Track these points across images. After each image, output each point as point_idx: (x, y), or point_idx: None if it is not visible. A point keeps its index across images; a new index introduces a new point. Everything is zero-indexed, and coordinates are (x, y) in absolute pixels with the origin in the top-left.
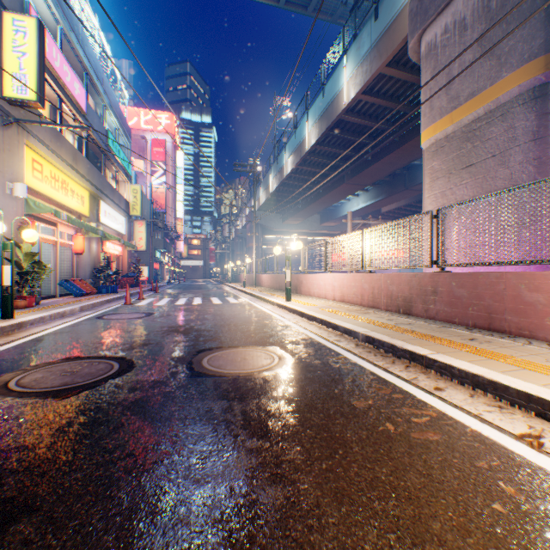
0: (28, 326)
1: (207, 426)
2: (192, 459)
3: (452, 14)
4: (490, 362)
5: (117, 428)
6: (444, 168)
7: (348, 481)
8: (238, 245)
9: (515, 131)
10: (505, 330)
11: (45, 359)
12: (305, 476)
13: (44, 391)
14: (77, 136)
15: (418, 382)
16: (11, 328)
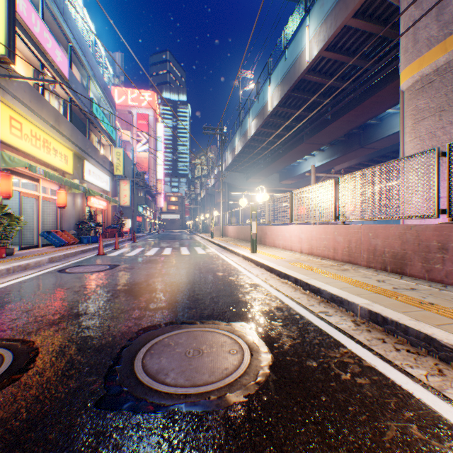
0: None
1: None
2: None
3: None
4: None
5: None
6: (434, 105)
7: None
8: (208, 201)
9: None
10: None
11: None
12: None
13: None
14: (62, 102)
15: None
16: None
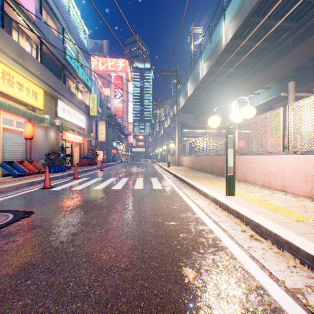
0: None
1: None
2: None
3: None
4: None
5: None
6: None
7: None
8: (165, 137)
9: None
10: None
11: None
12: None
13: None
14: (34, 45)
15: None
16: None
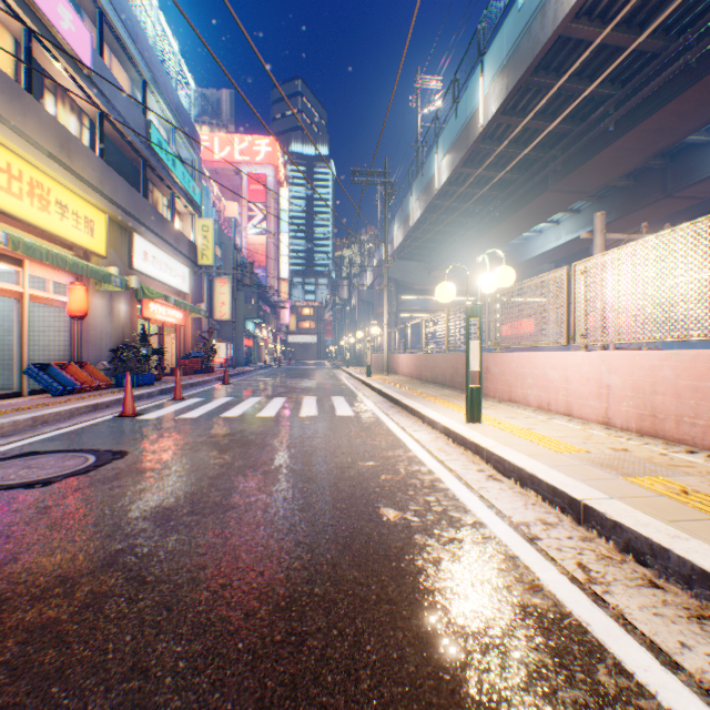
0: None
1: None
2: None
3: None
4: None
5: None
6: None
7: None
8: (362, 313)
9: None
10: None
11: None
12: None
13: None
14: (87, 120)
15: None
16: None
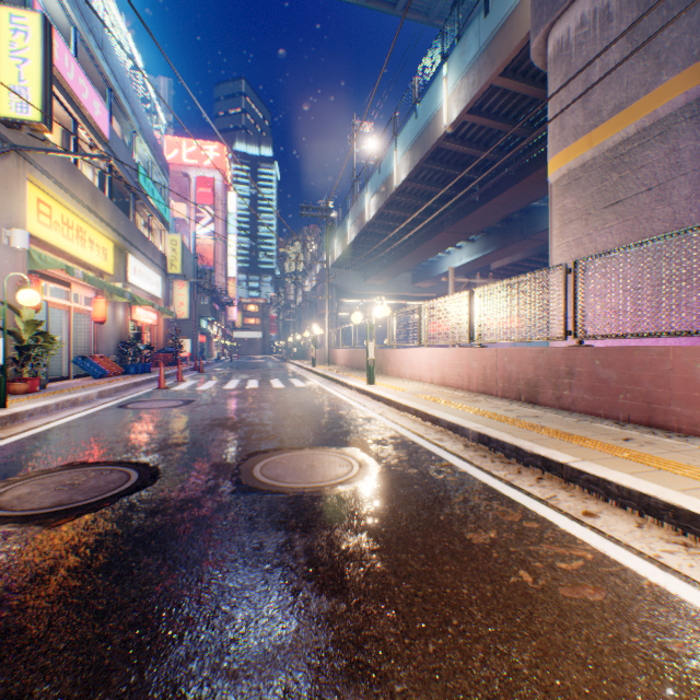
0: (26, 418)
1: (254, 575)
2: (226, 633)
3: (591, 0)
4: (661, 474)
5: (120, 577)
6: (580, 207)
7: (471, 678)
8: (306, 312)
9: (679, 155)
10: (673, 426)
11: (39, 466)
12: (402, 667)
13: (26, 515)
14: (98, 170)
15: (559, 504)
16: (1, 421)
